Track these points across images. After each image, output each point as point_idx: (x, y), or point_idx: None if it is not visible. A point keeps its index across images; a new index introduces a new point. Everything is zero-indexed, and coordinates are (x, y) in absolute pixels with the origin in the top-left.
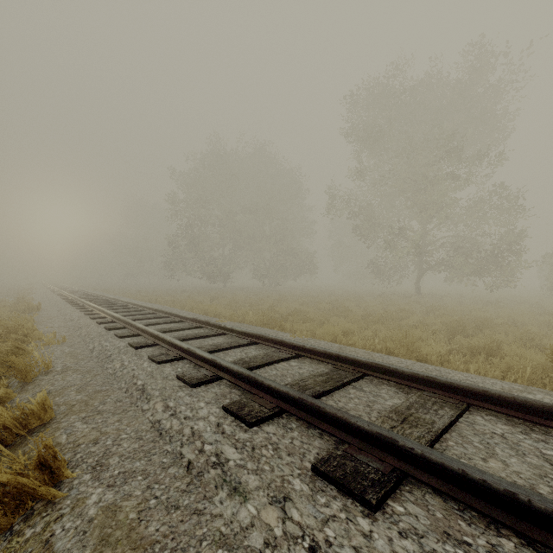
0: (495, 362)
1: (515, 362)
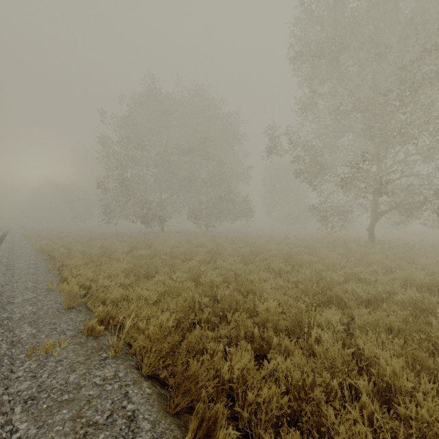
0: None
1: None
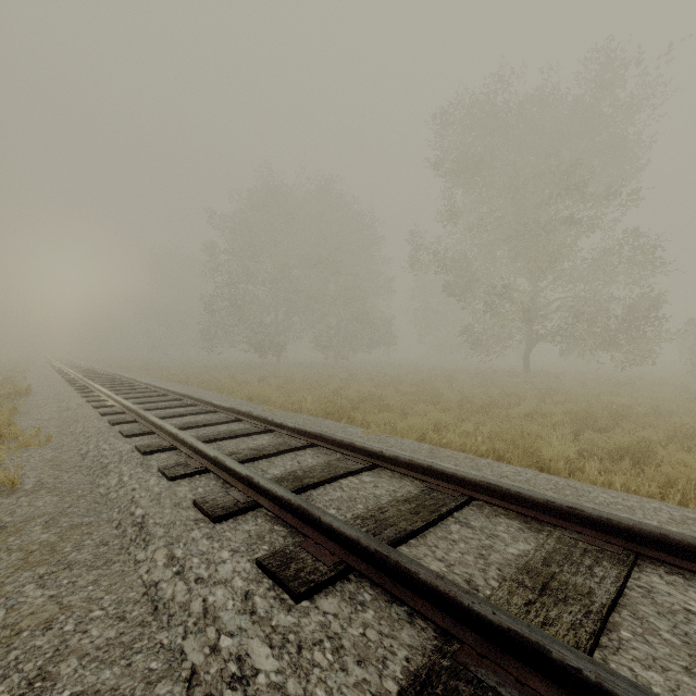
0: (649, 472)
1: (678, 473)
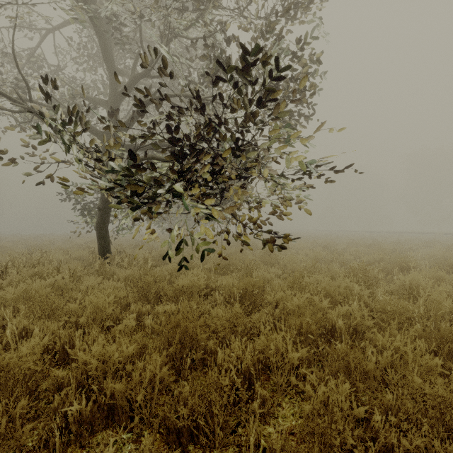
0: None
1: None
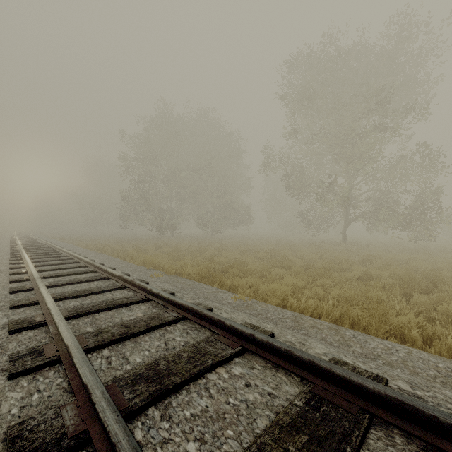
0: None
1: None
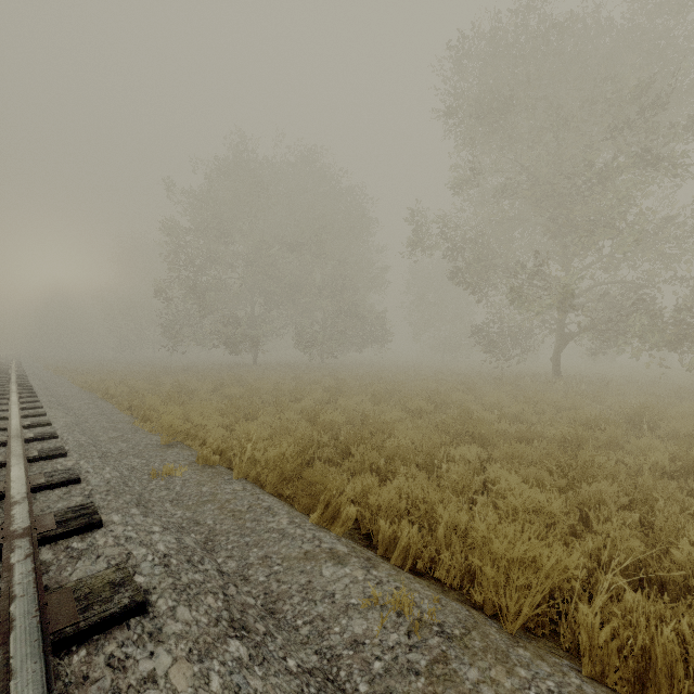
0: None
1: None
